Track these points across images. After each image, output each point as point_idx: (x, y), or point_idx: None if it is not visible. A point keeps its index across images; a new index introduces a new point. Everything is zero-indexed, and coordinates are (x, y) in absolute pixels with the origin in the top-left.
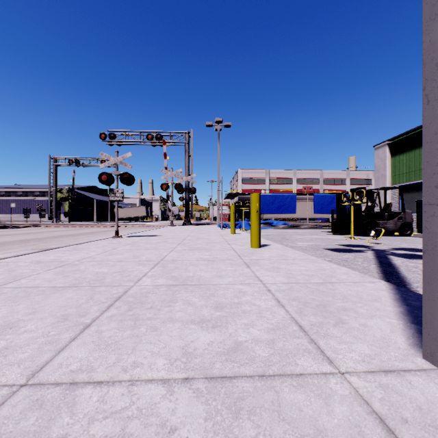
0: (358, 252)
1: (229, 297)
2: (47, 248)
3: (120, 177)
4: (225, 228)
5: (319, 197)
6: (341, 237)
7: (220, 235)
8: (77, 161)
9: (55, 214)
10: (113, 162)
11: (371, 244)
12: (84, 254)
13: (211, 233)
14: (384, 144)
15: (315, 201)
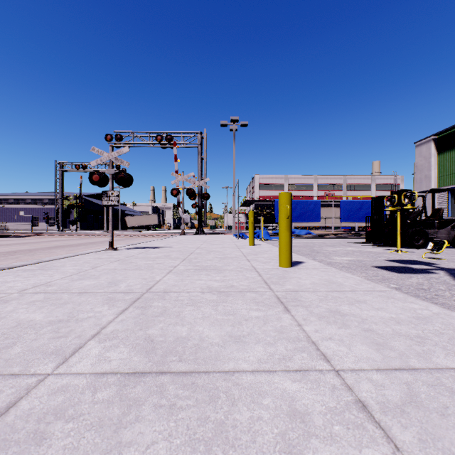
0: (427, 273)
1: (268, 450)
2: (6, 266)
3: (115, 177)
4: (242, 238)
5: (347, 203)
6: (382, 249)
7: (236, 247)
8: (84, 166)
9: (62, 222)
10: (107, 159)
11: (431, 260)
12: (43, 278)
13: (226, 243)
14: (428, 139)
15: (342, 208)
